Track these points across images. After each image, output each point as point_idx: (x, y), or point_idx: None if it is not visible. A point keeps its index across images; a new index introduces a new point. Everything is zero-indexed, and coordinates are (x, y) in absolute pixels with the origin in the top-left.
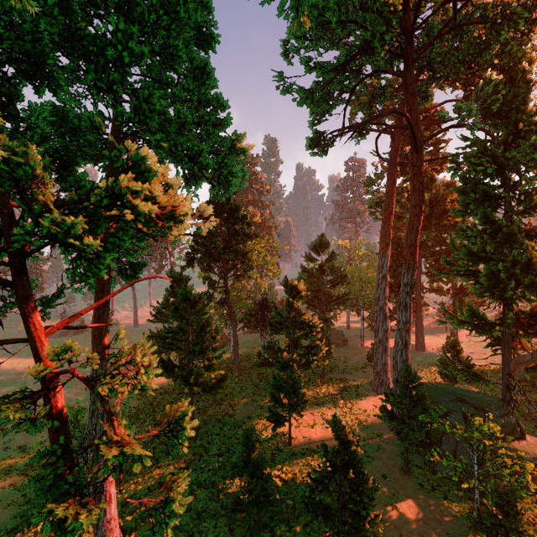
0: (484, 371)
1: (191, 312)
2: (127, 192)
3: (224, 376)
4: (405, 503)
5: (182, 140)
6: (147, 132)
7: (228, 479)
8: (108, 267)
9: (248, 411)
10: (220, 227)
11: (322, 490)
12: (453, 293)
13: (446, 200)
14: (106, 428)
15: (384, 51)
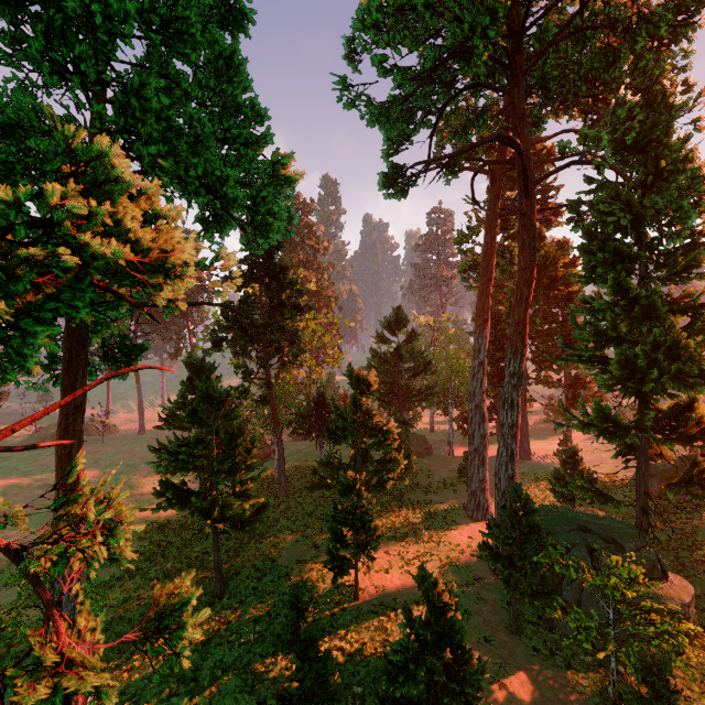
0: (607, 486)
1: (218, 414)
2: (64, 215)
3: (264, 504)
4: (516, 677)
5: (196, 160)
6: (138, 143)
7: (268, 657)
8: (83, 351)
9: (298, 552)
10: (259, 296)
11: (406, 679)
12: (566, 384)
13: (558, 264)
14: (36, 640)
15: (487, 53)
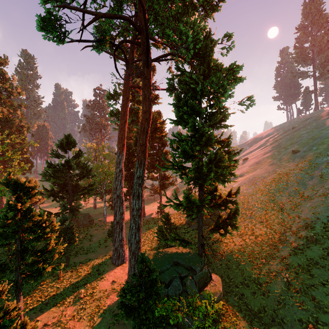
0: (178, 226)
1: None
2: None
3: None
4: None
5: None
6: None
7: None
8: None
9: None
10: None
11: None
12: (160, 179)
13: (157, 121)
14: None
15: None
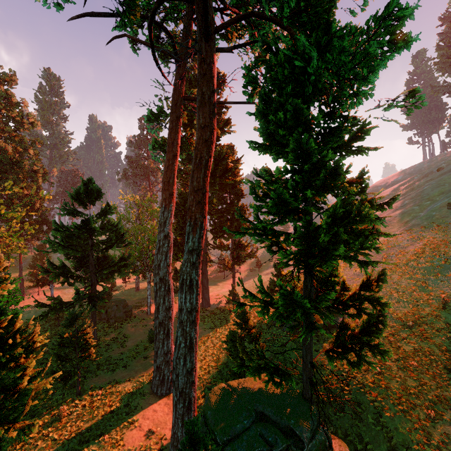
0: (261, 326)
1: None
2: None
3: None
4: None
5: None
6: None
7: None
8: None
9: None
10: None
11: None
12: (233, 248)
13: (228, 159)
14: None
15: None
